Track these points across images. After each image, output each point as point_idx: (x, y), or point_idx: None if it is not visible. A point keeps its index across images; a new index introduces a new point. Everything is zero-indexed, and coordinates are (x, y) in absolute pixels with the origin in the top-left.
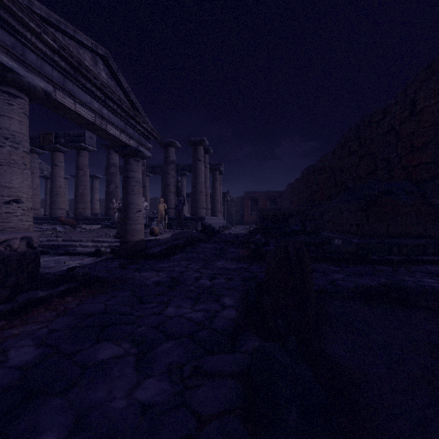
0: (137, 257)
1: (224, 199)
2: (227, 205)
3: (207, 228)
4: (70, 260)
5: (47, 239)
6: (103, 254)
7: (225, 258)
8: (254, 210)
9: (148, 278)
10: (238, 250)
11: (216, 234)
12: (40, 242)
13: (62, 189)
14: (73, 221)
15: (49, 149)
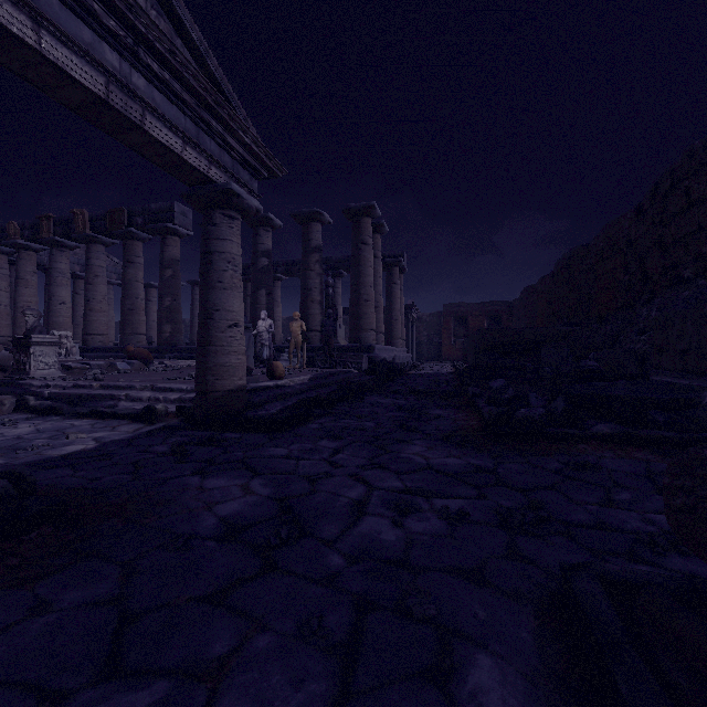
0: (226, 426)
1: (408, 316)
2: (412, 327)
3: (379, 365)
4: (88, 431)
5: (74, 383)
6: (161, 418)
7: (425, 435)
8: (461, 337)
9: (214, 503)
10: (449, 413)
11: (395, 378)
12: (62, 389)
13: (139, 301)
14: (147, 352)
15: (119, 235)
